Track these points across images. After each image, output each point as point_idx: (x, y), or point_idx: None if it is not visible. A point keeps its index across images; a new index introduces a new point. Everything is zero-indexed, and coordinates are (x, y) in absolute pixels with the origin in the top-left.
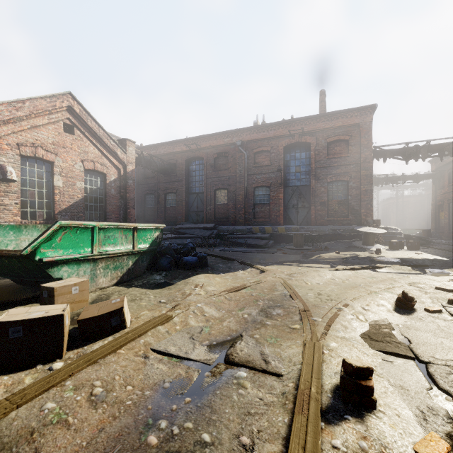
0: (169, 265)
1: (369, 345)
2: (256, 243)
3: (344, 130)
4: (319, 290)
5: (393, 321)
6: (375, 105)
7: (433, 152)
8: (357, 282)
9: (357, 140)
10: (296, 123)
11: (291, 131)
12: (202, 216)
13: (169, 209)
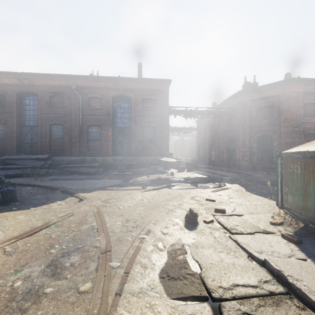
0: None
1: (167, 292)
2: (88, 171)
3: (153, 92)
4: (129, 215)
5: (185, 241)
6: (170, 80)
7: (198, 115)
8: (159, 201)
9: (160, 100)
10: (121, 80)
11: (118, 86)
12: (36, 147)
13: None
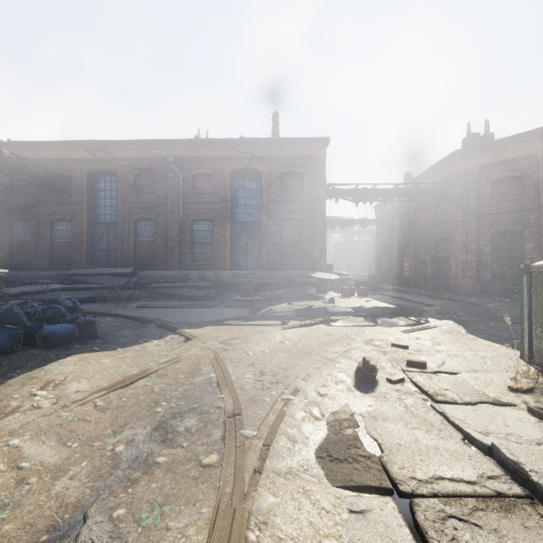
0: (11, 344)
1: (329, 477)
2: (193, 295)
3: (298, 161)
4: (263, 364)
5: (356, 408)
6: (328, 138)
7: (379, 196)
8: (311, 344)
9: (311, 174)
10: (245, 144)
11: (240, 153)
12: (115, 256)
13: (59, 246)
